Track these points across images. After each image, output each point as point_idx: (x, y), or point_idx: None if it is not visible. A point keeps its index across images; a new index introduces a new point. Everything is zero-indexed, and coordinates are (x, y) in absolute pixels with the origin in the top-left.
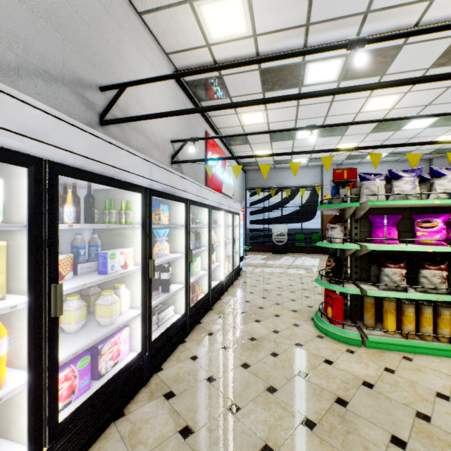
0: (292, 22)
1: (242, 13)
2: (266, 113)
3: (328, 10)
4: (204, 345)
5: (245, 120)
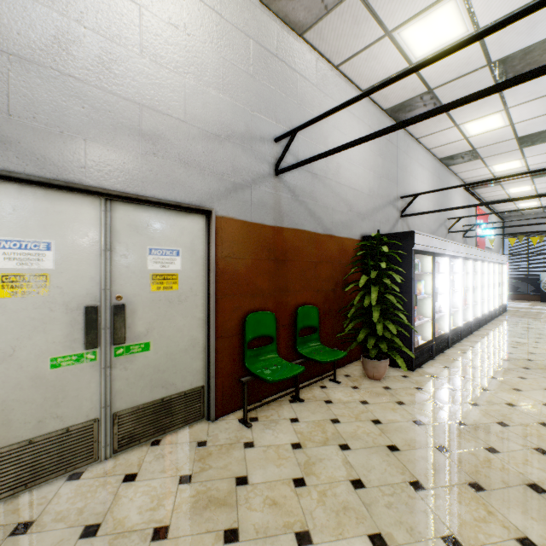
0: None
1: (519, 163)
2: (533, 186)
3: None
4: (499, 326)
5: (511, 191)
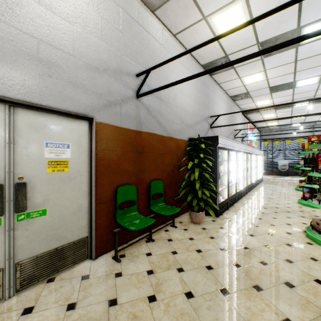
0: (286, 100)
1: (269, 101)
2: (275, 114)
3: (299, 97)
4: (260, 189)
5: (265, 116)
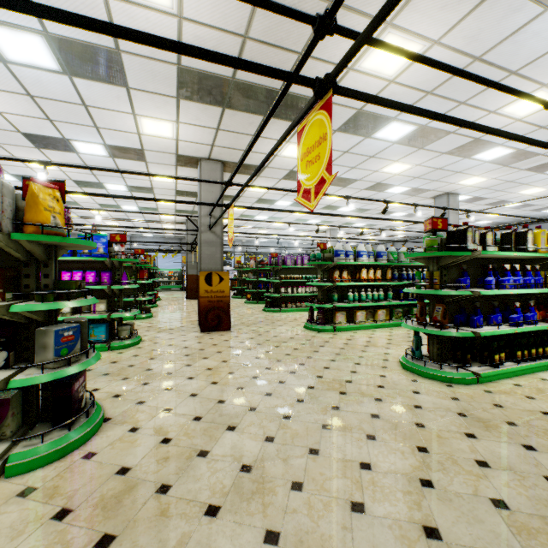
0: None
1: None
2: None
3: None
4: None
5: None
